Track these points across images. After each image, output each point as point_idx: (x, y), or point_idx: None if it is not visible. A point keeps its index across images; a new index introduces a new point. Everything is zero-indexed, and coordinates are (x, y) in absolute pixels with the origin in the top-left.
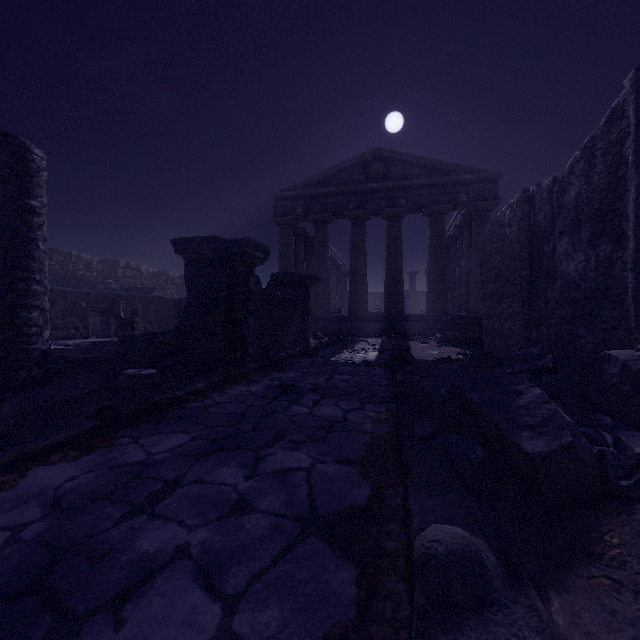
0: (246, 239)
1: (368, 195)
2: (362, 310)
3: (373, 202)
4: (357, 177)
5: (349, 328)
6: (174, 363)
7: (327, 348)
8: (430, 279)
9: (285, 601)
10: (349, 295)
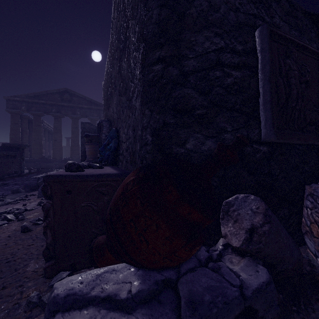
0: None
1: (62, 107)
2: (59, 157)
3: (65, 111)
4: (57, 98)
5: (52, 165)
6: None
7: (33, 174)
8: None
9: None
10: (53, 150)
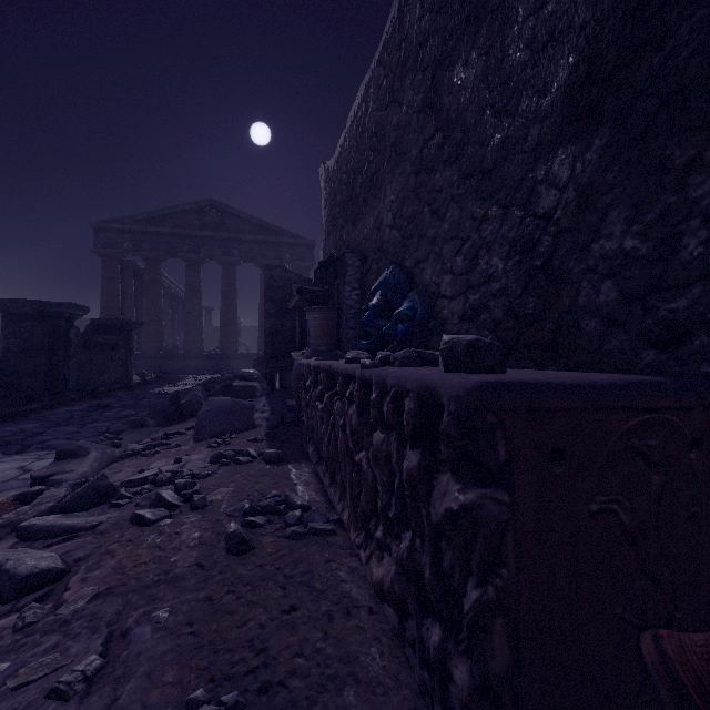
0: (68, 303)
1: (203, 241)
2: (197, 349)
3: (208, 248)
4: (192, 222)
5: (183, 366)
6: (1, 396)
7: (151, 384)
8: (261, 322)
9: (95, 439)
10: (184, 334)
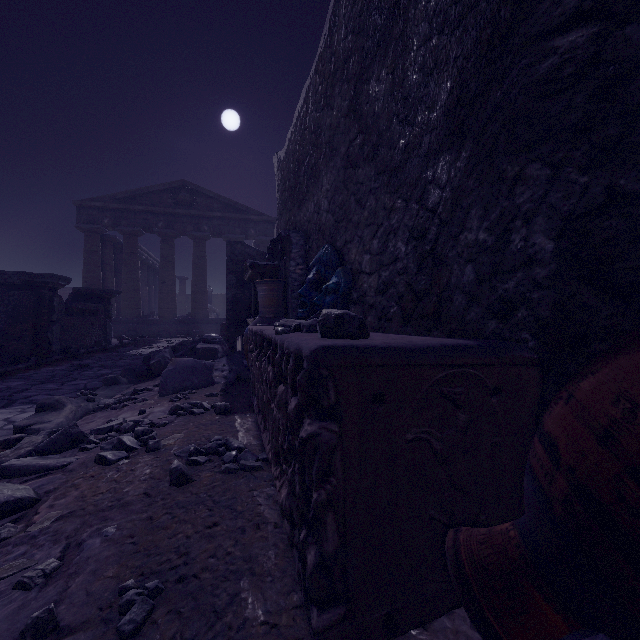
0: (51, 274)
1: (176, 218)
2: (171, 315)
3: (181, 224)
4: (166, 200)
5: (158, 330)
6: None
7: (128, 346)
8: None
9: (73, 394)
10: (159, 301)
